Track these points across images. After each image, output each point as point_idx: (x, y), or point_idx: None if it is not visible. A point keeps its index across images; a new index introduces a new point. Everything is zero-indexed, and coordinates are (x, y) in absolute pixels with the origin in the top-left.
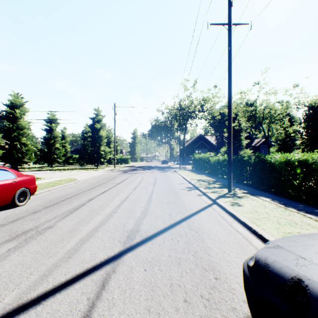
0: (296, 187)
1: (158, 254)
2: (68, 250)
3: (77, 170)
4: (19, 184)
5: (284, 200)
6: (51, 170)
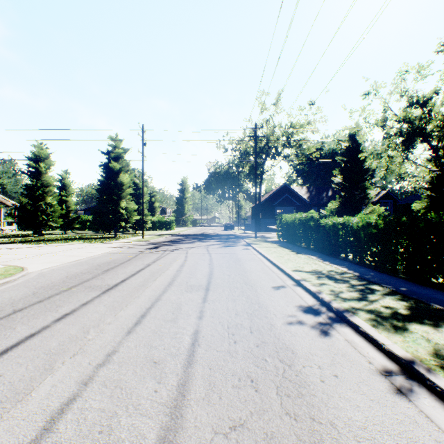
0: None
1: None
2: None
3: (73, 241)
4: None
5: None
6: (24, 243)
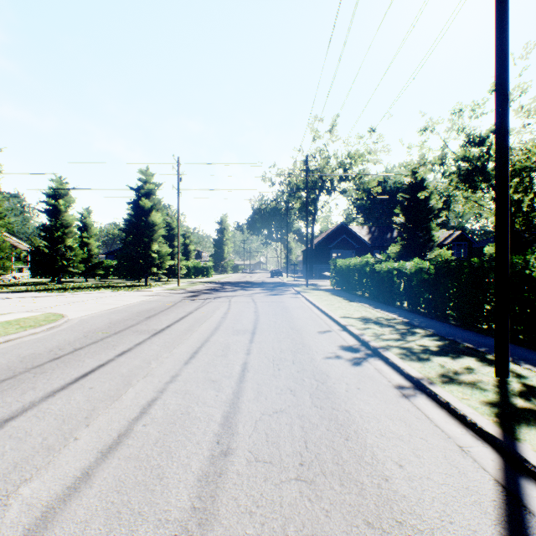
0: None
1: None
2: None
3: (100, 290)
4: None
5: None
6: (46, 291)
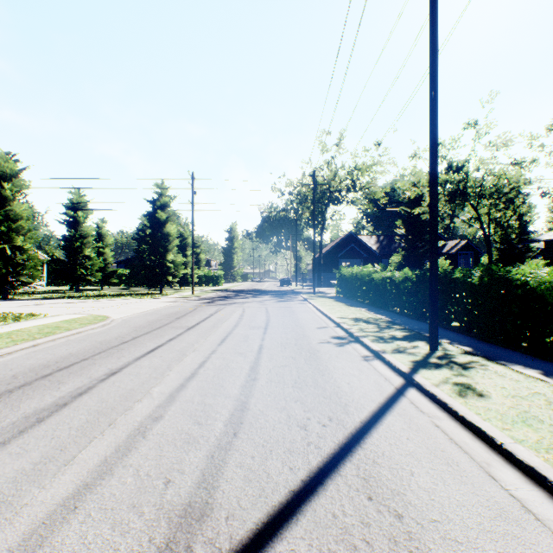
0: None
1: None
2: None
3: (121, 297)
4: None
5: None
6: (72, 298)
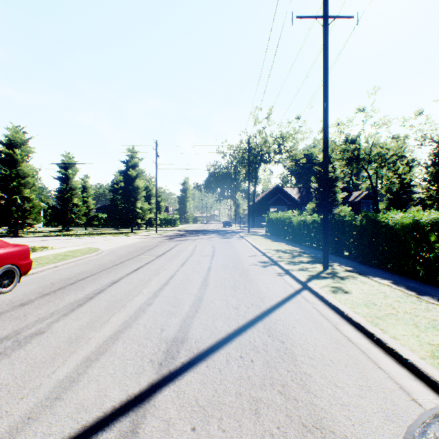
0: (430, 263)
1: (218, 391)
2: (58, 382)
3: (103, 235)
4: (0, 259)
5: (412, 284)
6: (66, 236)
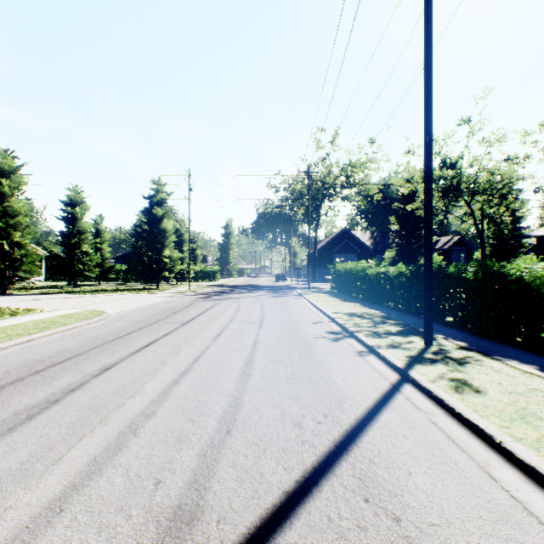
0: None
1: None
2: None
3: (118, 292)
4: None
5: None
6: (70, 293)
